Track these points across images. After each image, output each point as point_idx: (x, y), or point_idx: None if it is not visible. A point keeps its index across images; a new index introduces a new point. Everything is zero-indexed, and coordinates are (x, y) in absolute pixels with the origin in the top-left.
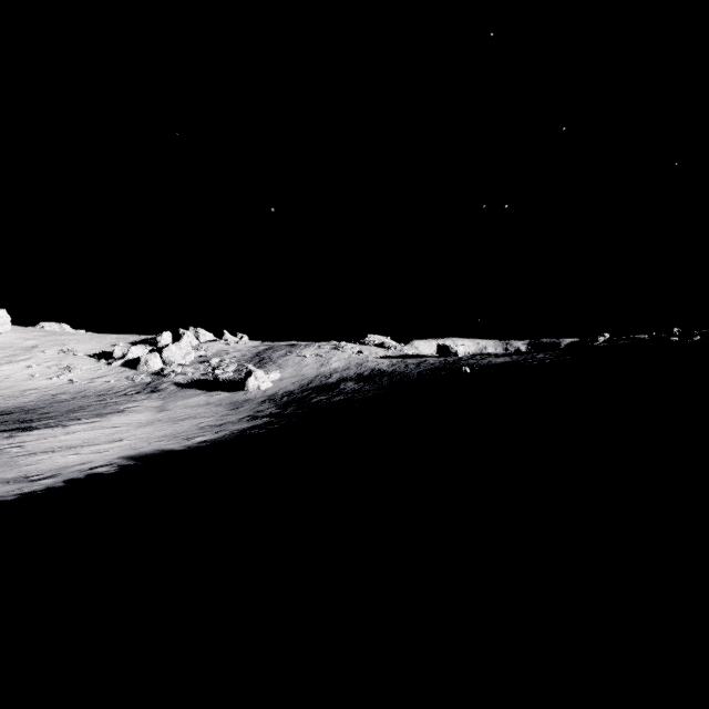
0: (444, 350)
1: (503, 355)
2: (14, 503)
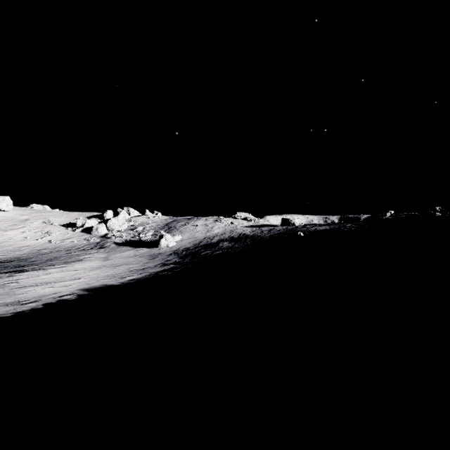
0: (286, 222)
1: (324, 224)
2: (11, 318)
